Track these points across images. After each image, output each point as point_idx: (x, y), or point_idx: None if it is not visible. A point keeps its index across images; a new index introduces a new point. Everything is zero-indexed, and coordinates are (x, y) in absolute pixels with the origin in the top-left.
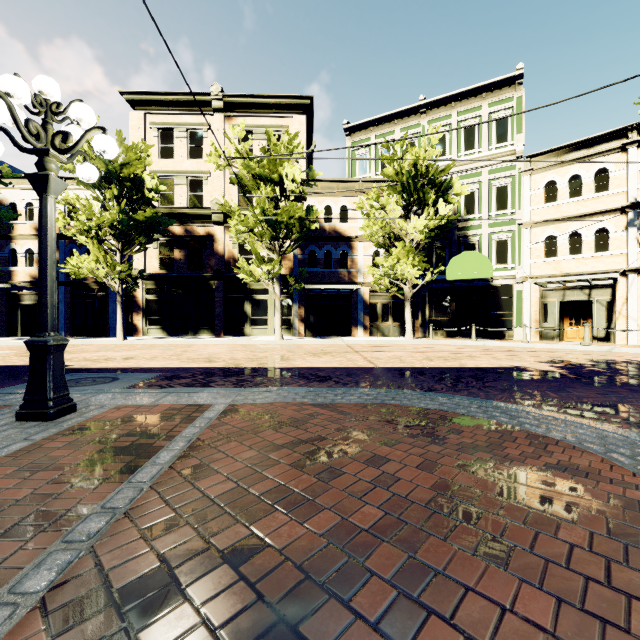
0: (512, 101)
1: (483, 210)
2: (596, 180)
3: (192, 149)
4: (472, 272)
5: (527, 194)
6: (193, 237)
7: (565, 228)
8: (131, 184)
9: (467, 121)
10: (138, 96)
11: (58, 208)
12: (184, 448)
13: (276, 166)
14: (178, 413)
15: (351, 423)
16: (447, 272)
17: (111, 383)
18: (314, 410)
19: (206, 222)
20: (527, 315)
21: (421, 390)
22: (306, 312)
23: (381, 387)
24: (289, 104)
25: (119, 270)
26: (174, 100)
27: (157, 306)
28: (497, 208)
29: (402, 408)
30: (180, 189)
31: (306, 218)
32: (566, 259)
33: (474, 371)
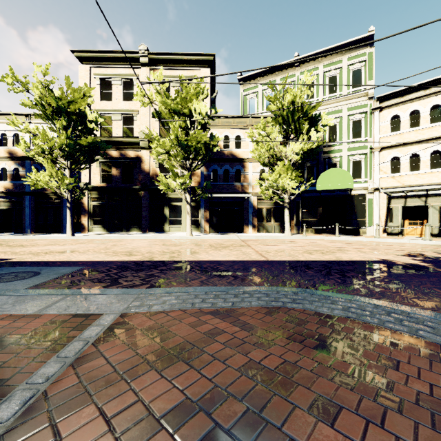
0: (365, 56)
1: (343, 138)
2: (431, 114)
3: (125, 93)
4: (337, 184)
5: (377, 125)
6: (126, 159)
7: (406, 151)
8: (76, 117)
9: (330, 72)
10: (85, 54)
11: (25, 137)
12: (5, 425)
13: (187, 103)
14: (57, 329)
15: (258, 348)
16: (317, 184)
17: (28, 279)
18: (213, 322)
19: (136, 148)
20: (377, 217)
21: (315, 287)
22: (210, 215)
23: (277, 283)
24: (197, 60)
25: (68, 183)
26: (112, 57)
27: (99, 210)
28: (353, 136)
29: (307, 314)
30: (116, 123)
31: (209, 141)
32: (407, 174)
33: (352, 264)
